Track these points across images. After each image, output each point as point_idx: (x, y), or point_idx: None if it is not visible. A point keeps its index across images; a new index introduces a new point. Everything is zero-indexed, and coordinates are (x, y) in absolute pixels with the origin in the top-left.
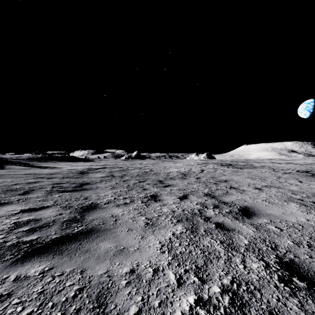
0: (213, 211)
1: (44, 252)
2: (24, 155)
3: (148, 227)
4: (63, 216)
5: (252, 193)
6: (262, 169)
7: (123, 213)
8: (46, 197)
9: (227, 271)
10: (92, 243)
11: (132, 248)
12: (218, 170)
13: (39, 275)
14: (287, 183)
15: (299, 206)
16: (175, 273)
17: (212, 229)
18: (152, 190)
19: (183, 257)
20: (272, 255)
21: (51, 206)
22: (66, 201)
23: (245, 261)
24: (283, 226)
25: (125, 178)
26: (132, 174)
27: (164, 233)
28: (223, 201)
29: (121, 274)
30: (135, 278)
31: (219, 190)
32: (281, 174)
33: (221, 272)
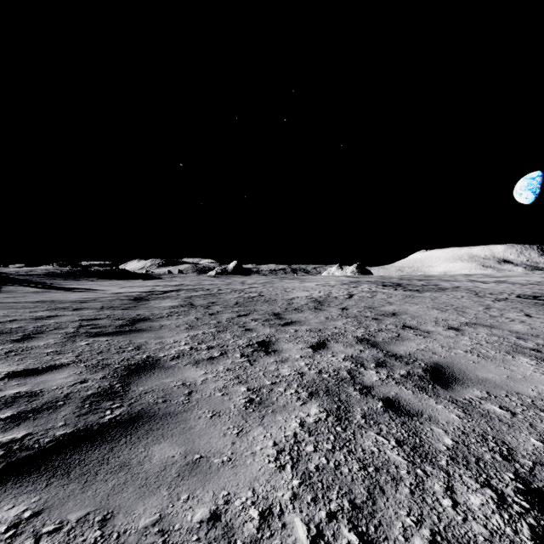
0: (376, 373)
1: (30, 471)
2: (39, 268)
3: (253, 408)
4: (88, 385)
5: (445, 338)
6: (456, 292)
7: (205, 378)
8: (62, 345)
9: (418, 515)
10: (137, 446)
11: (217, 459)
12: (378, 294)
13: (6, 532)
14: (505, 318)
15: (535, 363)
16: (307, 521)
17: (377, 412)
18: (261, 331)
19: (323, 479)
20: (507, 474)
21: (69, 364)
22: (99, 353)
23: (454, 489)
24: (514, 404)
25: (214, 309)
26: (226, 302)
27: (283, 422)
28: (392, 353)
29: (189, 525)
30: (220, 536)
31: (383, 331)
32: (490, 302)
33: (407, 518)
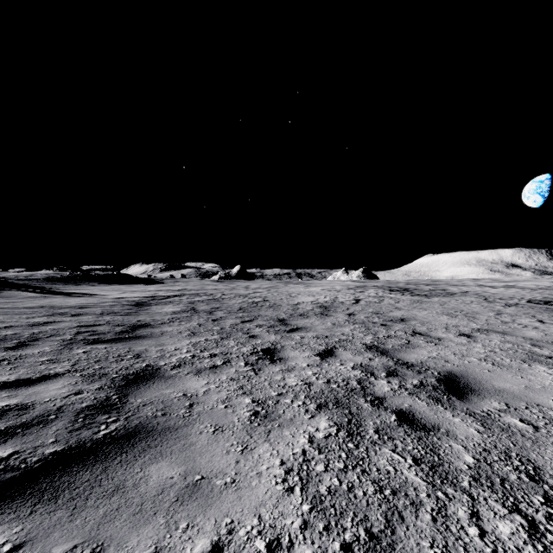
0: (387, 383)
1: (14, 496)
2: (39, 272)
3: (258, 422)
4: (83, 397)
5: (457, 345)
6: (465, 297)
7: (207, 388)
8: (58, 353)
9: (442, 547)
10: (133, 466)
11: (219, 480)
12: (385, 299)
13: None
14: (517, 324)
15: None
16: None
17: (391, 426)
18: (266, 338)
19: (335, 503)
20: (537, 497)
21: (64, 374)
22: (96, 361)
23: (480, 515)
24: (535, 417)
25: (217, 314)
26: (229, 307)
27: (290, 438)
28: (403, 361)
29: None
30: None
31: (392, 338)
32: (501, 307)
33: (430, 550)
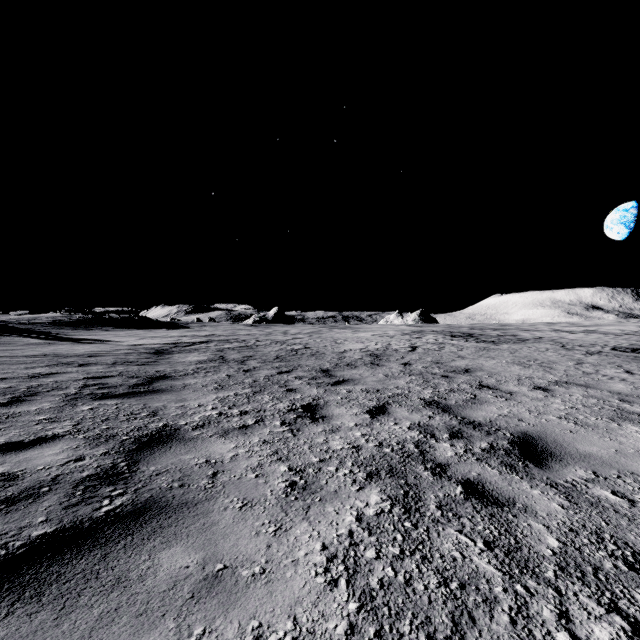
0: (451, 447)
1: None
2: (44, 315)
3: (295, 495)
4: (84, 464)
5: (532, 400)
6: (539, 343)
7: (235, 453)
8: (59, 411)
9: None
10: (139, 552)
11: (246, 570)
12: (446, 346)
13: None
14: (602, 375)
15: None
16: None
17: (457, 500)
18: (307, 392)
19: (390, 601)
20: (639, 591)
21: (64, 436)
22: (104, 420)
23: (570, 616)
24: (630, 489)
25: (250, 364)
26: (265, 355)
27: (334, 515)
28: (469, 420)
29: None
30: None
31: (456, 392)
32: (581, 355)
33: None
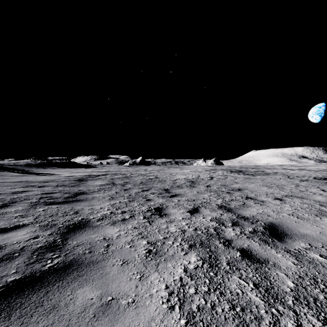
0: (233, 230)
1: None
2: (22, 161)
3: (151, 257)
4: (38, 240)
5: (274, 205)
6: (276, 175)
7: (119, 234)
8: (26, 211)
9: None
10: (66, 290)
11: (124, 300)
12: (228, 176)
13: None
14: (309, 192)
15: None
16: None
17: (237, 260)
18: (157, 201)
19: (203, 318)
20: None
21: (28, 225)
22: (50, 216)
23: None
24: None
25: (127, 186)
26: (135, 181)
27: (172, 268)
28: (242, 216)
29: None
30: None
31: (234, 201)
32: (298, 181)
33: None
